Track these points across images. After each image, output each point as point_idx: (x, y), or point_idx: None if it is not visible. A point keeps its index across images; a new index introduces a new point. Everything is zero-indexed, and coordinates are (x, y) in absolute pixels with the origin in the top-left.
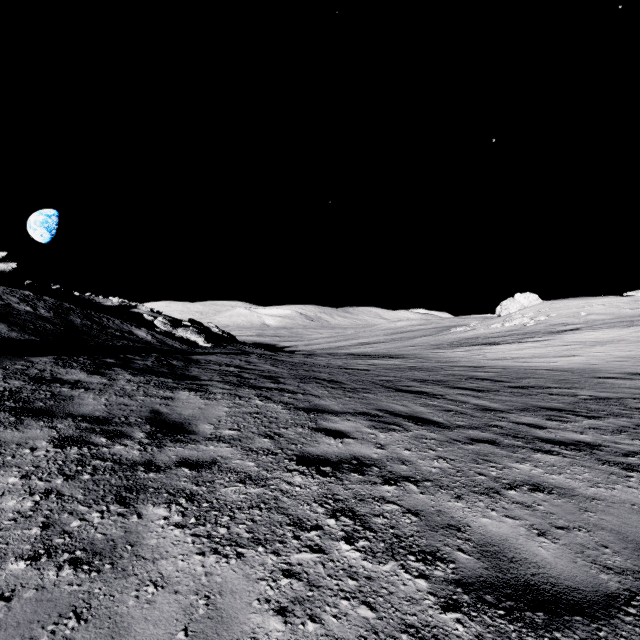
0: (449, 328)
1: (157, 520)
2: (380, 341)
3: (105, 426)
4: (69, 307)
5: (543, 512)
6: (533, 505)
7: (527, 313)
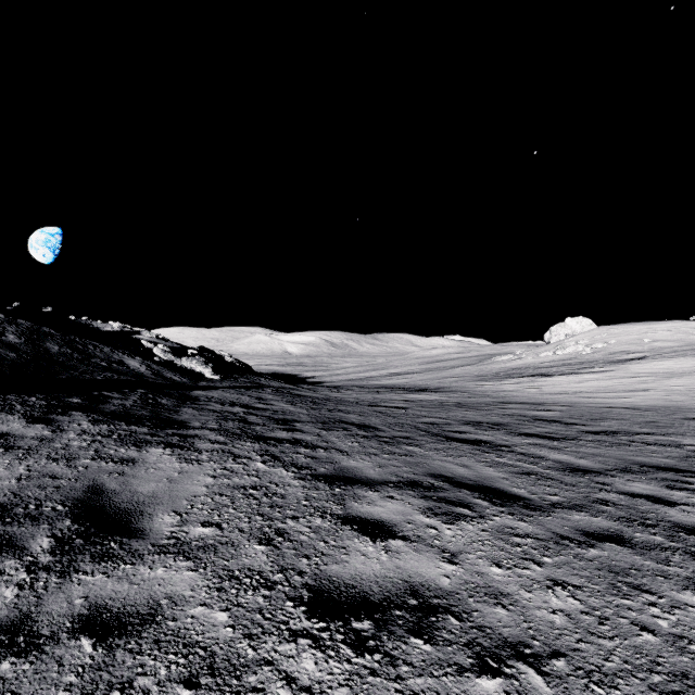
0: (491, 356)
1: None
2: (414, 371)
3: None
4: (48, 332)
5: None
6: None
7: (581, 340)
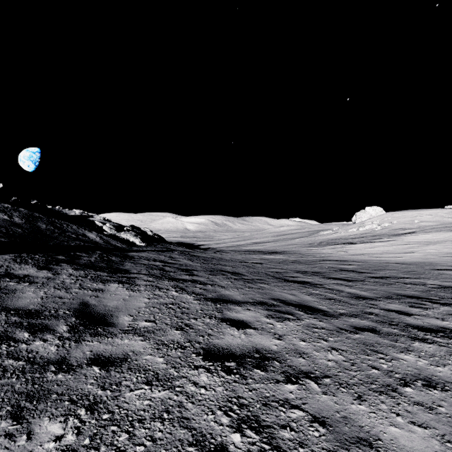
0: (318, 232)
1: (47, 442)
2: (269, 241)
3: (33, 320)
4: (38, 216)
5: (447, 416)
6: (434, 406)
7: (375, 221)
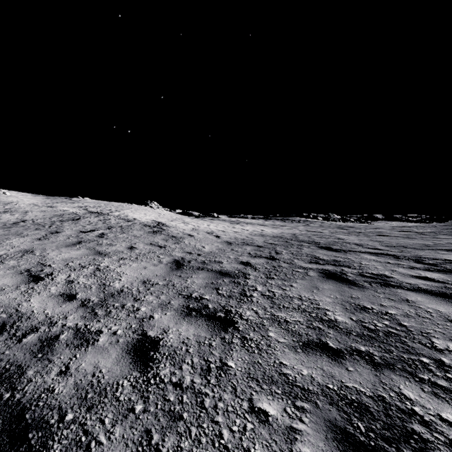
0: None
1: None
2: None
3: None
4: None
5: None
6: None
7: None
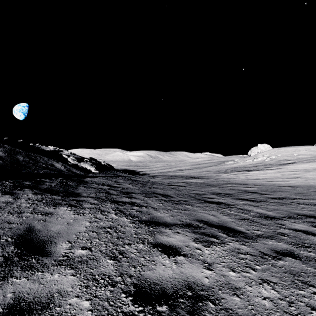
0: (223, 162)
1: None
2: (188, 169)
3: None
4: (18, 151)
5: None
6: None
7: (265, 154)
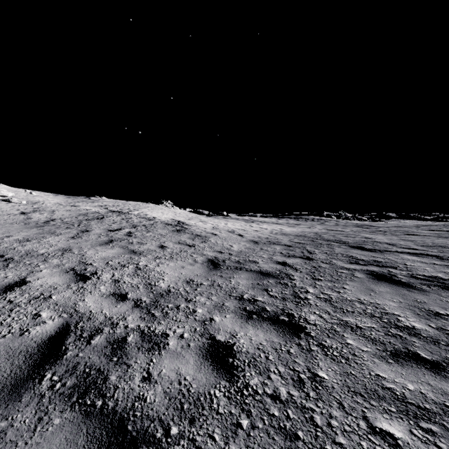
0: None
1: None
2: None
3: None
4: None
5: None
6: None
7: None
